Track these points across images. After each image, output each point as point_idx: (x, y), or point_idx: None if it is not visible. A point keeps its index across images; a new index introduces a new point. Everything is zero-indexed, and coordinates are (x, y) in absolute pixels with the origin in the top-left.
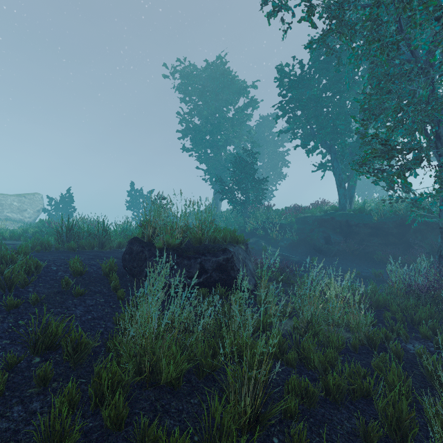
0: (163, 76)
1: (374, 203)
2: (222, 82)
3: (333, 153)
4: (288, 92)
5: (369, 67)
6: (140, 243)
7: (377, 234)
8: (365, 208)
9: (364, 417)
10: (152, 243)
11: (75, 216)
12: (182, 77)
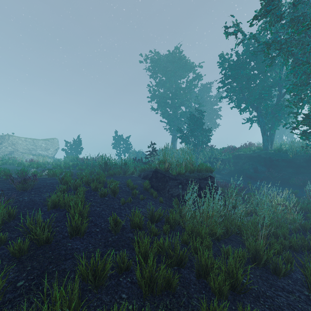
0: (139, 61)
1: (288, 145)
2: (178, 64)
3: (259, 112)
4: (227, 72)
5: (293, 64)
6: (162, 172)
7: (291, 166)
8: (282, 148)
9: (310, 257)
10: (168, 172)
11: (98, 154)
12: (152, 61)
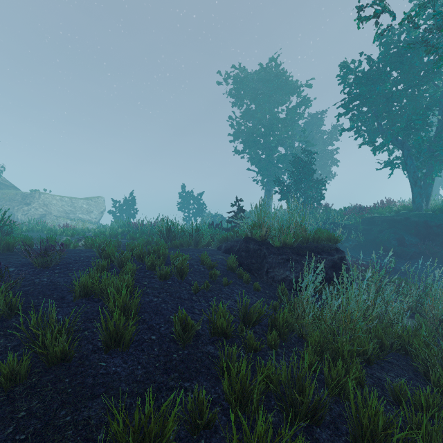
0: (217, 83)
1: None
2: (275, 84)
3: (406, 149)
4: (353, 89)
5: None
6: (256, 242)
7: None
8: None
9: None
10: (266, 242)
11: (158, 217)
12: (235, 82)
